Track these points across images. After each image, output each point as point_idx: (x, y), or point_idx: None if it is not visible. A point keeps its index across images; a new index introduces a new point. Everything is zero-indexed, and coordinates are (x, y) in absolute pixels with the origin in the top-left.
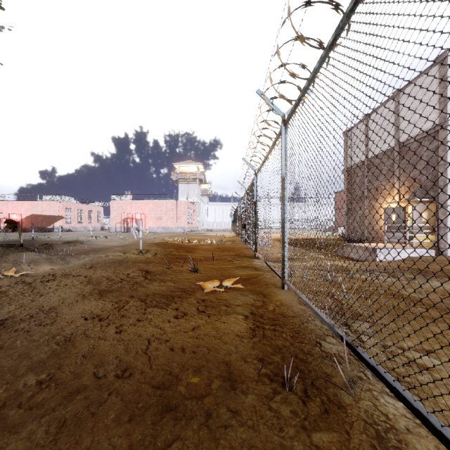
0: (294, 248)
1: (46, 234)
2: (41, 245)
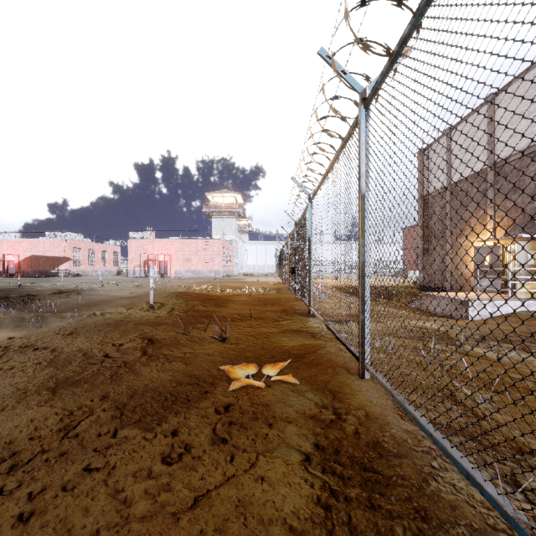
0: (356, 298)
1: (46, 280)
2: (19, 296)
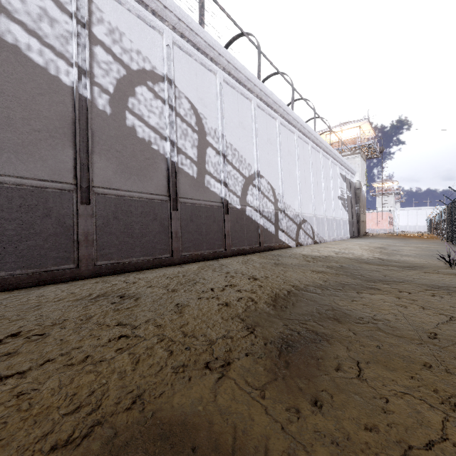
0: None
1: None
2: None
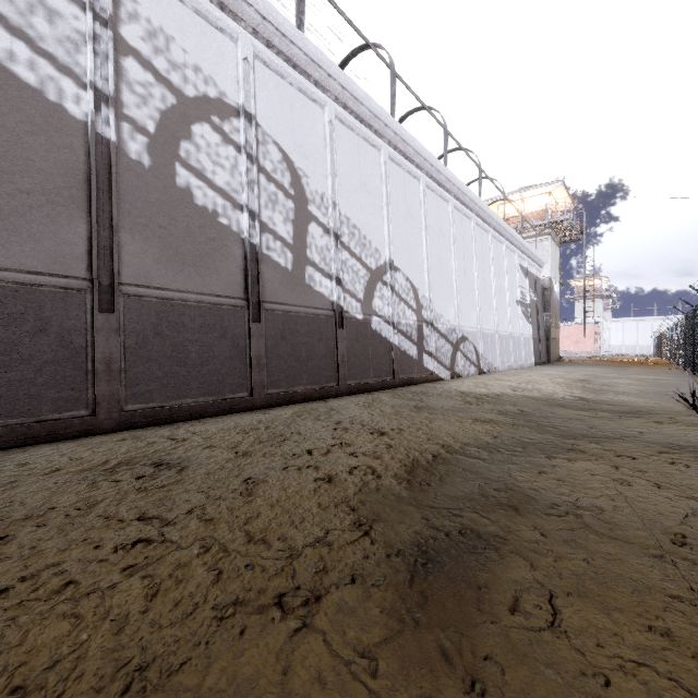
0: None
1: None
2: None
